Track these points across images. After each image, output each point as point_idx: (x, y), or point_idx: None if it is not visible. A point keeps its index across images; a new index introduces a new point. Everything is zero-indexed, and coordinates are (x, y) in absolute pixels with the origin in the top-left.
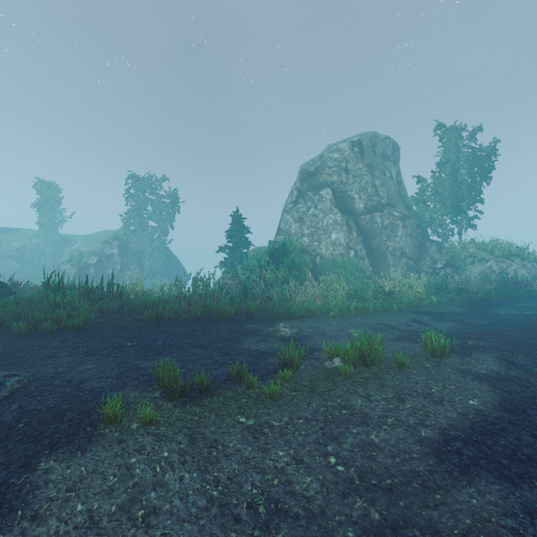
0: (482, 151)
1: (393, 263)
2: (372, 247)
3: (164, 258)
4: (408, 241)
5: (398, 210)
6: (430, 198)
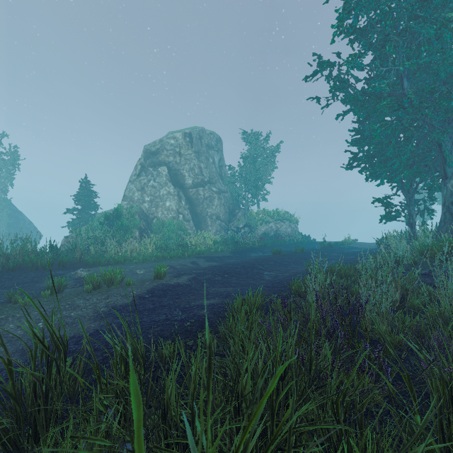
0: (271, 151)
1: (211, 224)
2: (196, 213)
3: (10, 217)
4: (222, 208)
5: (217, 186)
6: (238, 179)
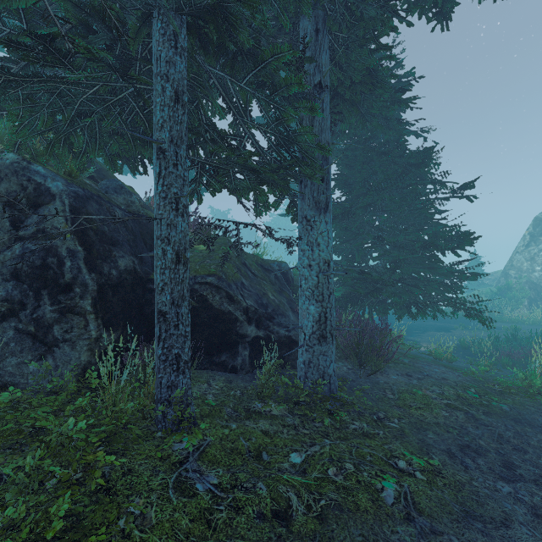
0: None
1: None
2: None
3: None
4: None
5: None
6: None
